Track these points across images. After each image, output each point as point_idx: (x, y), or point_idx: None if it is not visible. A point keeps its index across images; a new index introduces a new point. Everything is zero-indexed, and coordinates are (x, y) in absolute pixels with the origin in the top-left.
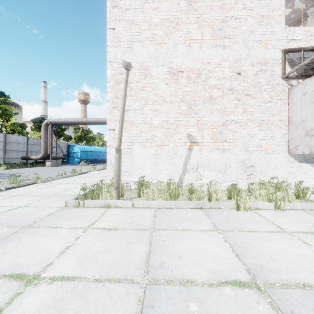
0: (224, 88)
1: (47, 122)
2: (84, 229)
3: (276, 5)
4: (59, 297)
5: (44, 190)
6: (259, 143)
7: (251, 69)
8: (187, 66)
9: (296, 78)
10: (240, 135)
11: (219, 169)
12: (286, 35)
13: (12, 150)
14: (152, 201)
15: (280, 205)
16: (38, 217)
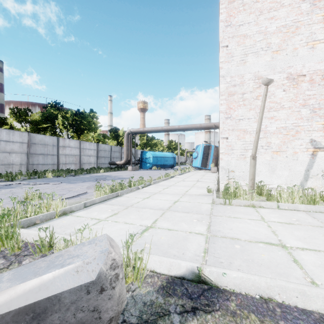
0: None
1: (128, 132)
2: (262, 221)
3: None
4: None
5: (169, 190)
6: None
7: None
8: (309, 69)
9: None
10: None
11: None
12: None
13: (101, 157)
14: (299, 205)
15: None
16: (205, 209)
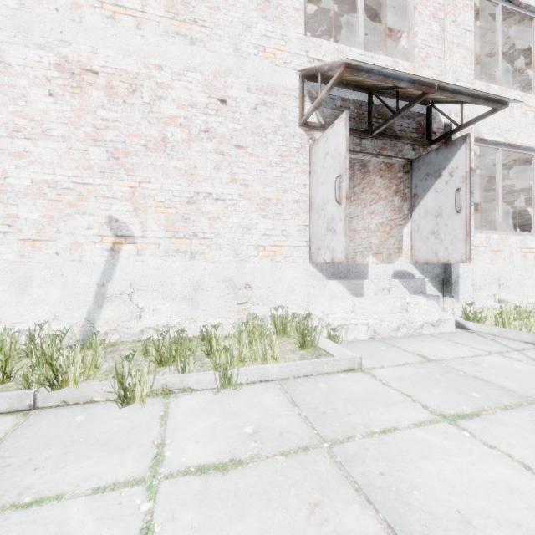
0: (193, 126)
1: None
2: None
3: None
4: None
5: None
6: (261, 241)
7: (246, 97)
8: (106, 62)
9: (322, 129)
10: (226, 224)
11: (182, 294)
12: (306, 49)
13: None
14: None
15: (232, 376)
16: None
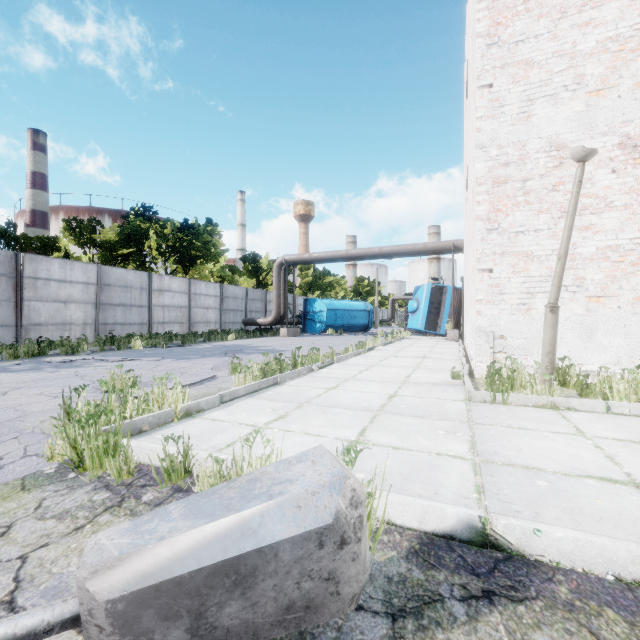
0: None
1: (281, 262)
2: (580, 436)
3: None
4: None
5: (371, 374)
6: None
7: None
8: None
9: None
10: None
11: None
12: None
13: (229, 310)
14: None
15: None
16: (456, 411)
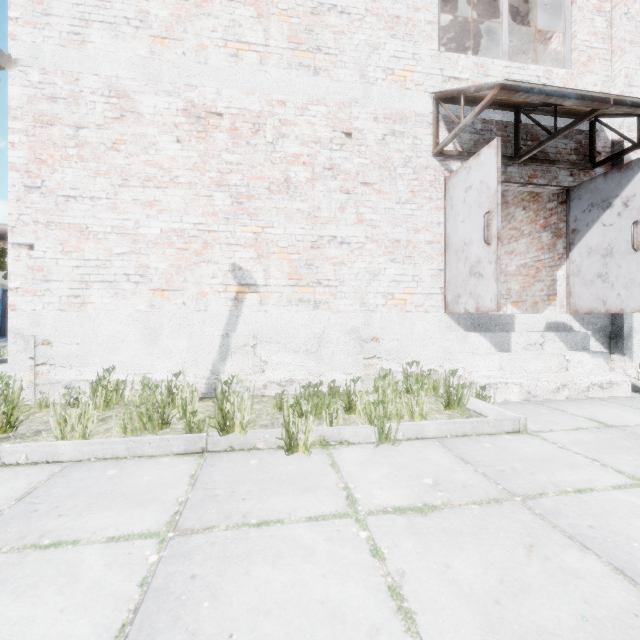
0: (316, 164)
1: None
2: None
3: (423, 0)
4: None
5: None
6: (389, 288)
7: (373, 128)
8: (230, 103)
9: (459, 158)
10: (351, 270)
11: (305, 347)
12: (441, 66)
13: None
14: (59, 444)
15: (390, 431)
16: None
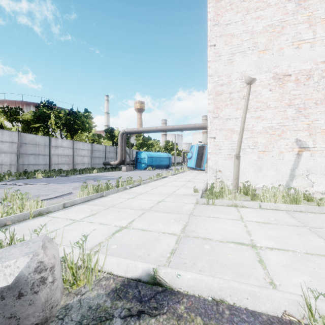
0: None
1: (123, 132)
2: (240, 221)
3: None
4: (291, 258)
5: (156, 190)
6: None
7: None
8: (294, 69)
9: None
10: None
11: None
12: None
13: (96, 157)
14: (280, 204)
15: None
16: (187, 209)
